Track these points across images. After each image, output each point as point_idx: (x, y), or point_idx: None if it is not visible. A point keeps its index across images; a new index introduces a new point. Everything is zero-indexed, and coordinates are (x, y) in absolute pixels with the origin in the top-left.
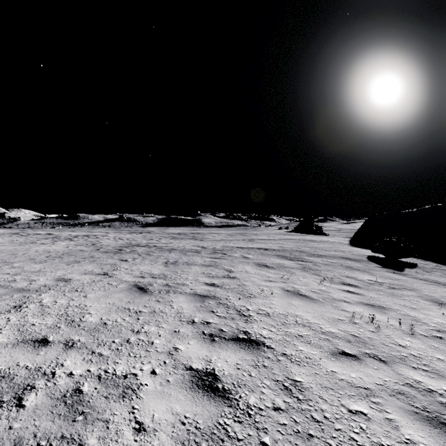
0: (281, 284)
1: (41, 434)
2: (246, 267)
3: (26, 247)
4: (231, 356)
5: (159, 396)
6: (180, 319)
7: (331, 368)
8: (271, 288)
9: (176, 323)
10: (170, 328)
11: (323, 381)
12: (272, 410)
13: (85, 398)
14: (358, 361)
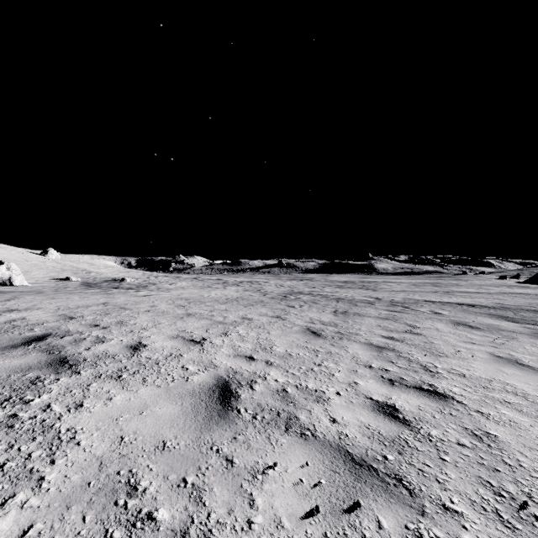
0: (489, 349)
1: (270, 405)
2: (437, 324)
3: (206, 290)
4: (412, 399)
5: (345, 408)
6: (357, 362)
7: None
8: (472, 351)
9: (353, 365)
10: (348, 367)
11: (528, 443)
12: (456, 444)
13: (291, 395)
14: None
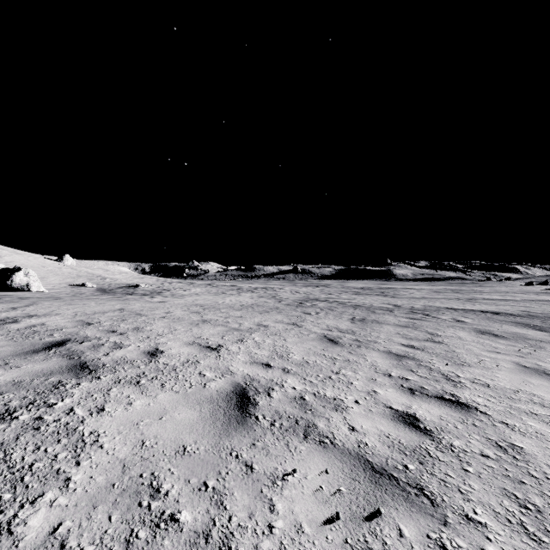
0: (514, 358)
1: (288, 412)
2: (459, 332)
3: (220, 296)
4: (433, 409)
5: (364, 417)
6: (376, 371)
7: None
8: (497, 361)
9: (372, 373)
10: (366, 376)
11: None
12: (479, 455)
13: (308, 403)
14: None
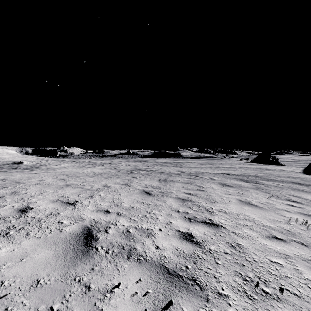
0: (237, 197)
1: (118, 242)
2: (212, 185)
3: (81, 169)
4: (201, 229)
5: (164, 239)
6: (171, 209)
7: (264, 243)
8: (229, 199)
9: (169, 211)
10: (166, 213)
11: (257, 247)
12: (223, 253)
13: (132, 234)
14: (285, 242)
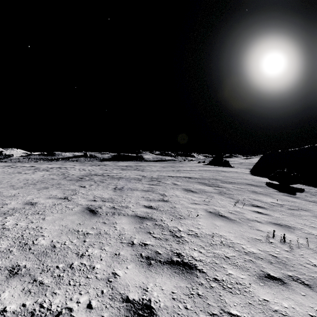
0: (204, 206)
1: None
2: (176, 192)
3: (12, 176)
4: (166, 283)
5: None
6: (121, 241)
7: (262, 296)
8: (197, 210)
9: (117, 245)
10: (111, 251)
11: (259, 314)
12: None
13: None
14: (285, 286)
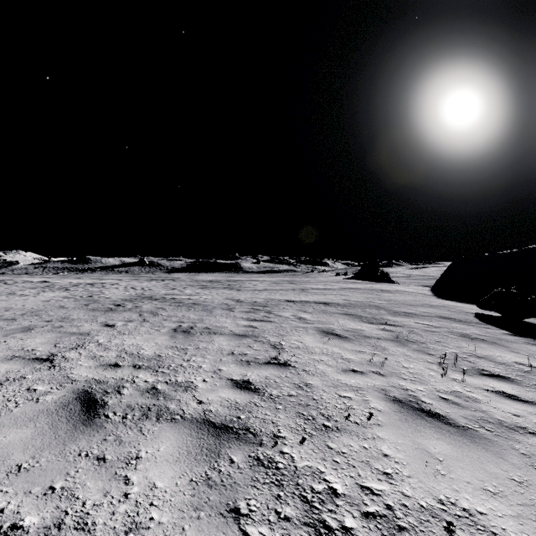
0: (376, 380)
1: None
2: (304, 338)
3: None
4: None
5: None
6: None
7: None
8: (362, 395)
9: None
10: None
11: None
12: None
13: None
14: None
